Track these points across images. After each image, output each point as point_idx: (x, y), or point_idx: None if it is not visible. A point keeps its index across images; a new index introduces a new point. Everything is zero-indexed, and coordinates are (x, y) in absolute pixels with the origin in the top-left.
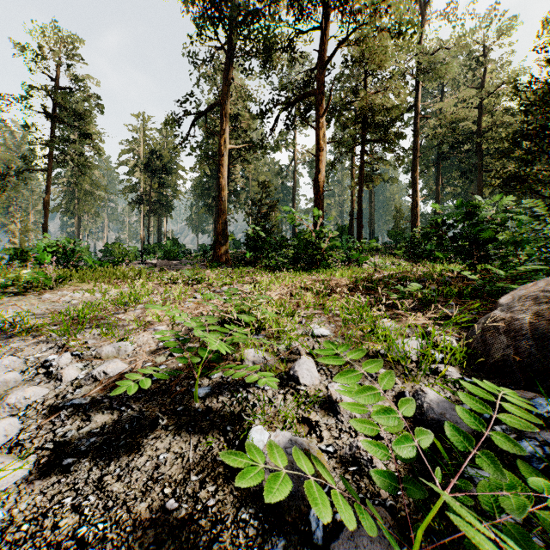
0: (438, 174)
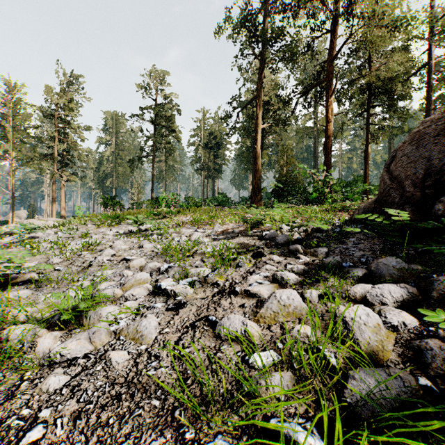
0: None
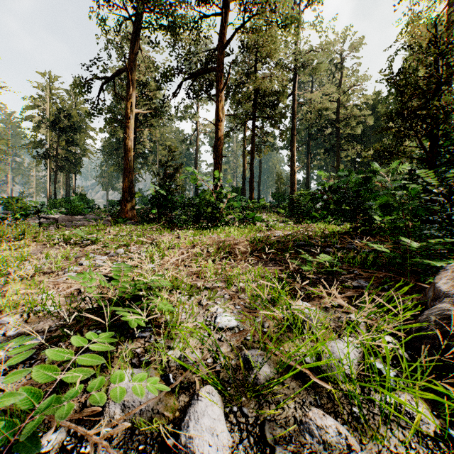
0: (308, 150)
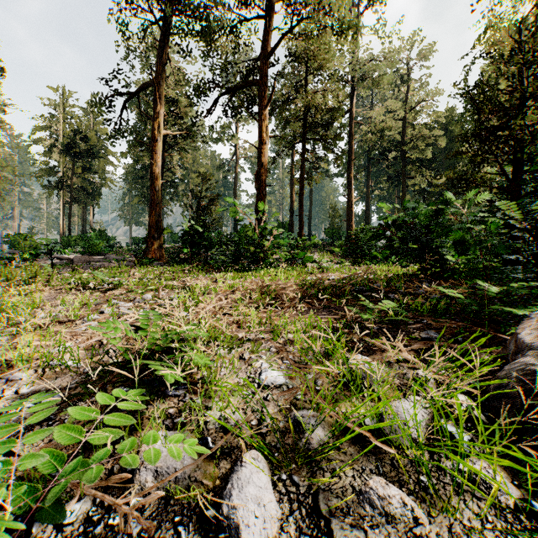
0: (368, 177)
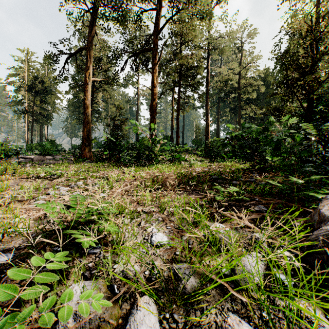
0: (218, 109)
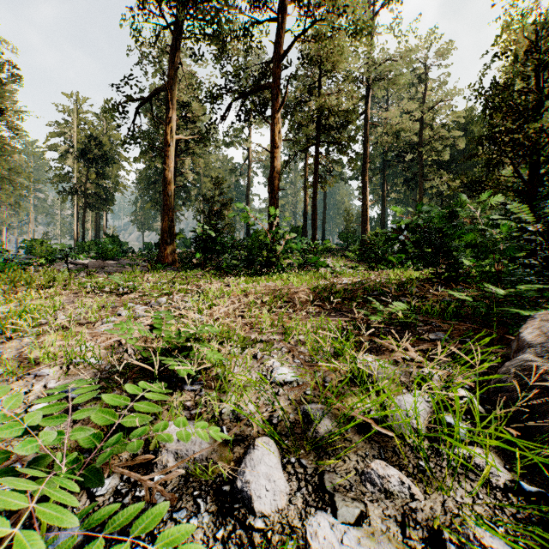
0: (384, 180)
